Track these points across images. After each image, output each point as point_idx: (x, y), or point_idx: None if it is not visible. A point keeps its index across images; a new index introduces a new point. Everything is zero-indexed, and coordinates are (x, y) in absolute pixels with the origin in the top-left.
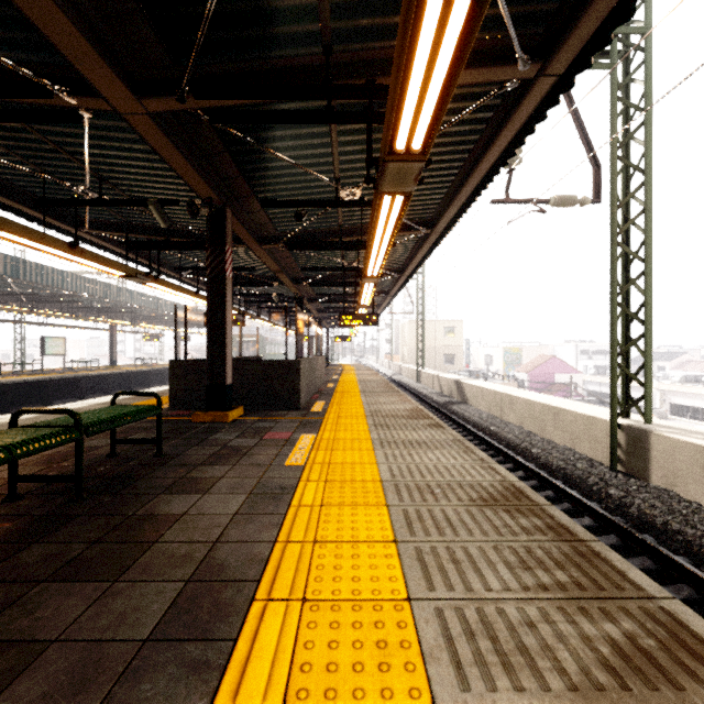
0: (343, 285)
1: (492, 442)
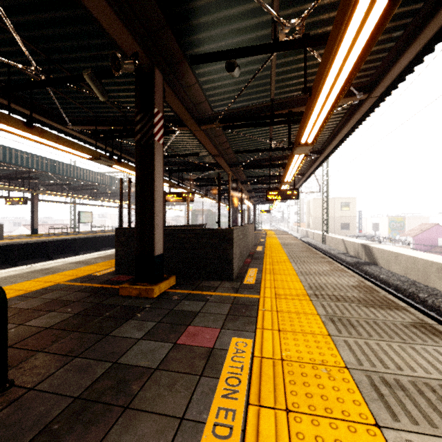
0: (269, 167)
1: (437, 317)
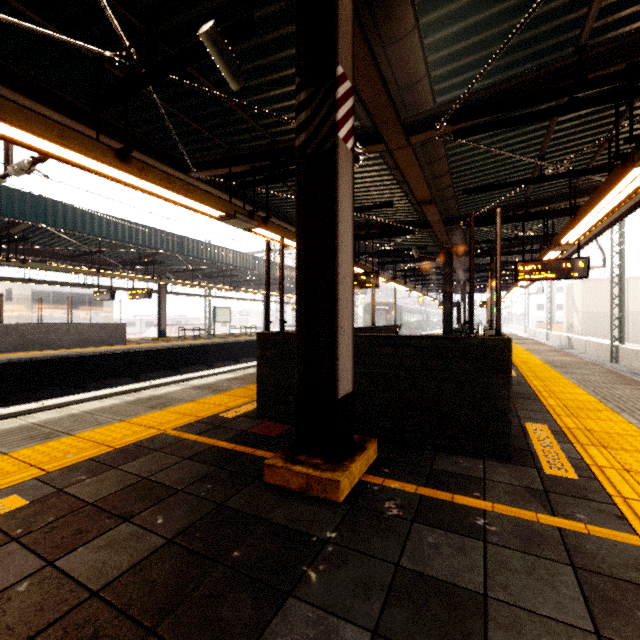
0: (523, 219)
1: None
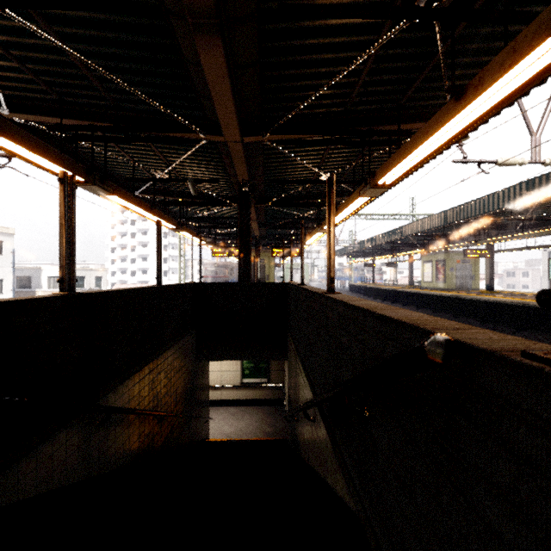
0: None
1: None
